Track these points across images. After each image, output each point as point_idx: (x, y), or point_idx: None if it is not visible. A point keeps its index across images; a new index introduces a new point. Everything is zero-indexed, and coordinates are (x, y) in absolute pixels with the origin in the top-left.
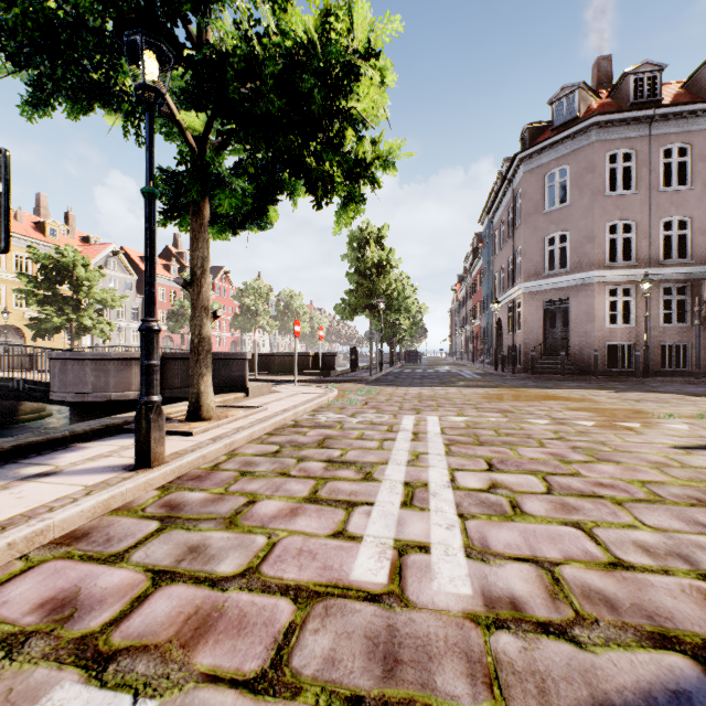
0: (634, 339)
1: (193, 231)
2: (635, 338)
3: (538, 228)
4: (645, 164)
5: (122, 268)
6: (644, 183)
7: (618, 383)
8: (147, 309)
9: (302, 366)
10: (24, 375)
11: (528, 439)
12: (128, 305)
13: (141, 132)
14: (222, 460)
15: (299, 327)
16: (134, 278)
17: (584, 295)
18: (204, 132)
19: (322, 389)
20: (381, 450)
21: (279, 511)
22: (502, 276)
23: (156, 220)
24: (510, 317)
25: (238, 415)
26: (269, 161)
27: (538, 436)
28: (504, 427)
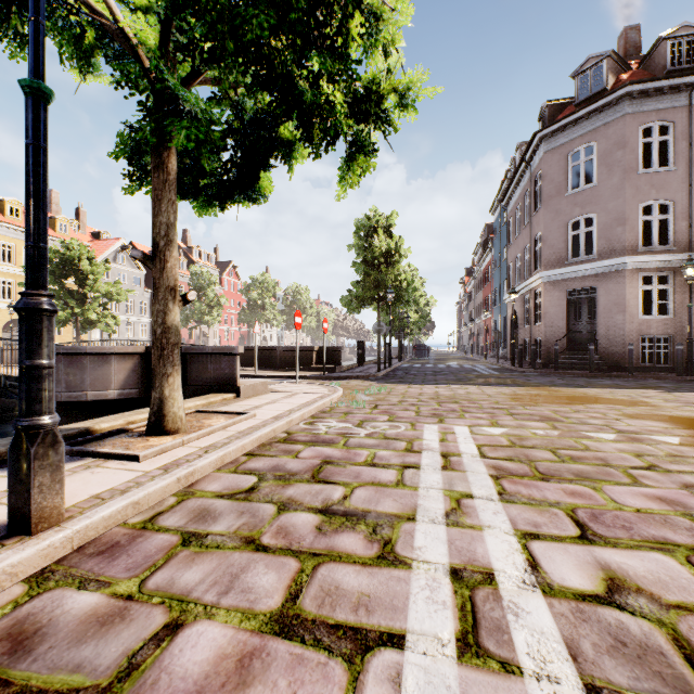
0: (672, 331)
1: (155, 189)
2: (673, 330)
3: (561, 212)
4: (685, 138)
5: (131, 263)
6: (684, 158)
7: (659, 381)
8: (29, 276)
9: (306, 361)
10: (10, 371)
11: (608, 468)
12: (137, 299)
13: (83, 57)
14: (166, 506)
15: (300, 318)
16: (142, 273)
17: (613, 283)
18: (160, 49)
19: (325, 388)
20: (402, 488)
21: (215, 664)
22: (517, 265)
23: (46, 134)
24: (527, 308)
25: (214, 426)
26: (248, 88)
27: (619, 462)
28: (562, 445)
